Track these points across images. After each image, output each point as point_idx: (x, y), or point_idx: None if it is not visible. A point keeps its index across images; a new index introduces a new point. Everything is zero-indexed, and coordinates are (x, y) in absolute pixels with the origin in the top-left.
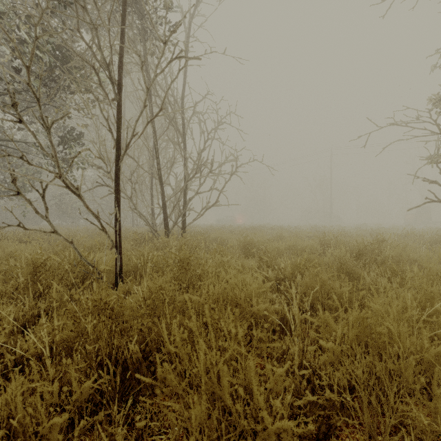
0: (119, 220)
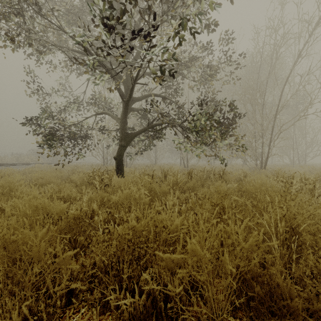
0: (293, 160)
